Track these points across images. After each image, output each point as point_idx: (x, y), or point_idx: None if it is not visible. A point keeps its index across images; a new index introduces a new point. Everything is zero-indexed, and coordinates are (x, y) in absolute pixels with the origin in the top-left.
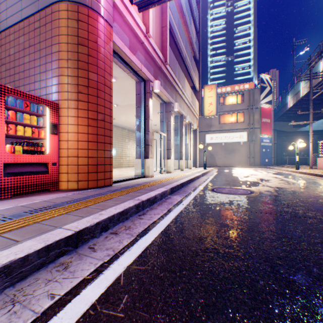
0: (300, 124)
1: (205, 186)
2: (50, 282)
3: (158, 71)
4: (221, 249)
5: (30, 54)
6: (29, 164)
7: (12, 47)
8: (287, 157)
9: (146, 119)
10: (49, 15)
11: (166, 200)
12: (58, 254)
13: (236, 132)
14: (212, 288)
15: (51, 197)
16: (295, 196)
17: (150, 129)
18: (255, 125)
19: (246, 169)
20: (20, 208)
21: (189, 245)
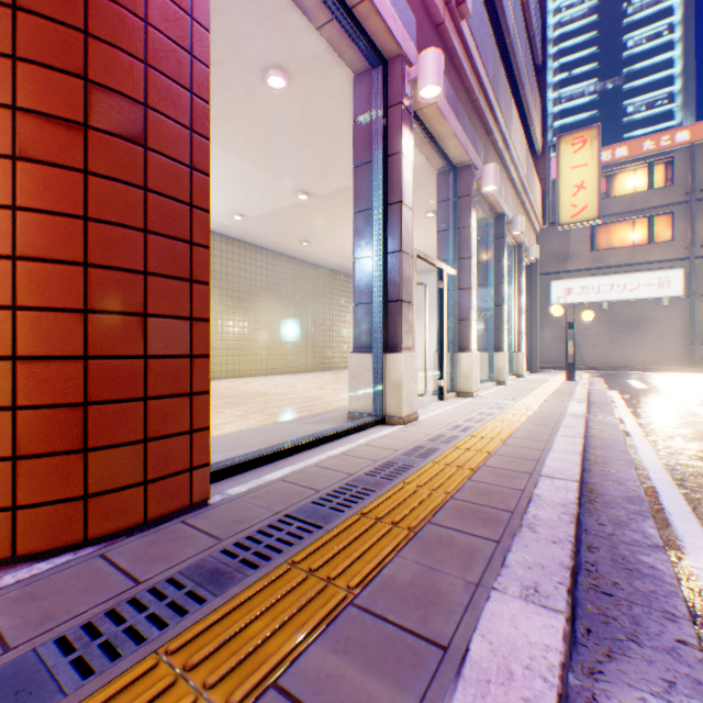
0: None
1: (687, 496)
2: None
3: (431, 38)
4: None
5: None
6: None
7: None
8: None
9: (390, 206)
10: None
11: None
12: None
13: (648, 272)
14: None
15: None
16: None
17: (403, 241)
18: None
19: (700, 380)
20: None
21: None
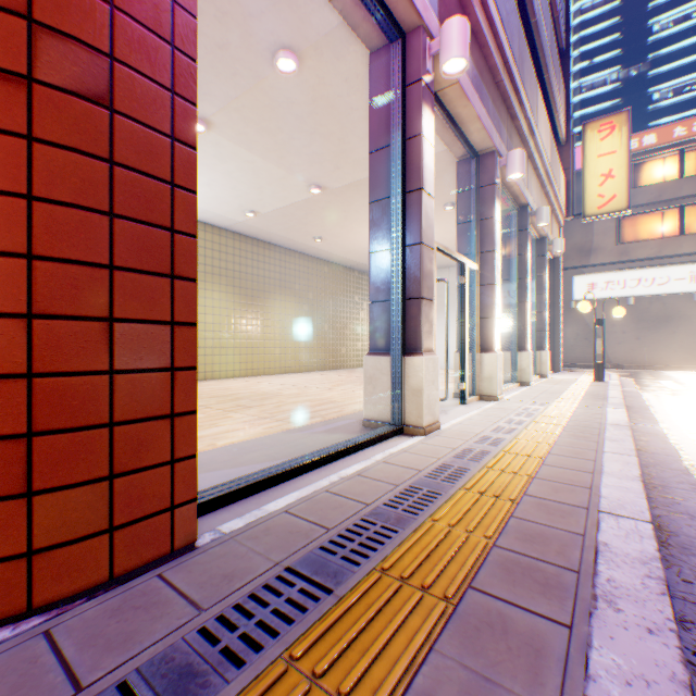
0: None
1: None
2: None
3: (454, 10)
4: None
5: None
6: None
7: None
8: None
9: (409, 194)
10: None
11: None
12: None
13: (679, 265)
14: None
15: None
16: None
17: (424, 232)
18: None
19: None
20: None
21: None
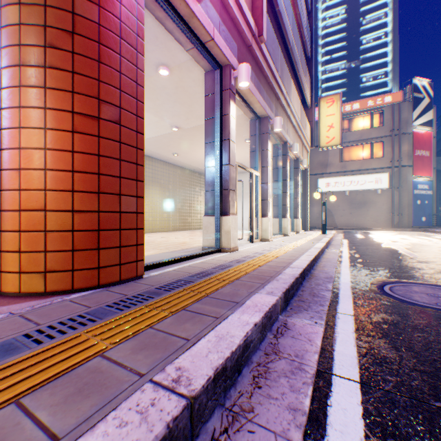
0: None
1: (352, 276)
2: None
3: (245, 53)
4: None
5: None
6: None
7: None
8: None
9: (224, 141)
10: None
11: (277, 343)
12: None
13: (370, 174)
14: None
15: None
16: None
17: (230, 159)
18: (402, 161)
19: (393, 234)
20: None
21: None
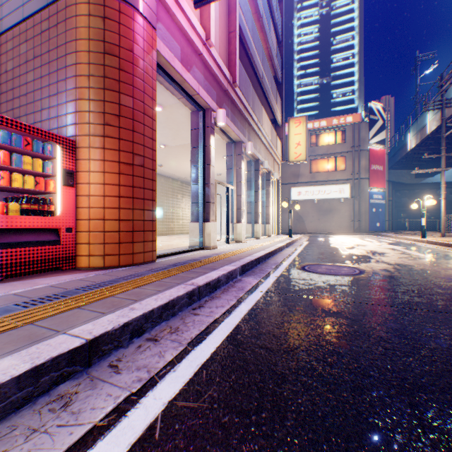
0: (426, 173)
1: (291, 262)
2: (35, 434)
3: (223, 96)
4: (323, 370)
5: (35, 69)
6: (30, 231)
7: (10, 60)
8: (408, 219)
9: (206, 165)
10: (62, 11)
11: (234, 284)
12: (55, 379)
13: (335, 185)
14: (313, 449)
15: (63, 279)
16: (428, 278)
17: (211, 179)
18: (361, 174)
19: (349, 237)
20: (11, 298)
21: (270, 362)
